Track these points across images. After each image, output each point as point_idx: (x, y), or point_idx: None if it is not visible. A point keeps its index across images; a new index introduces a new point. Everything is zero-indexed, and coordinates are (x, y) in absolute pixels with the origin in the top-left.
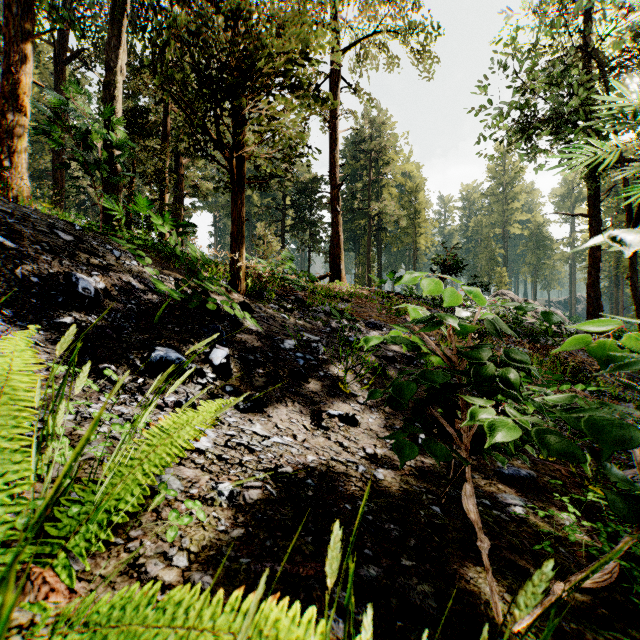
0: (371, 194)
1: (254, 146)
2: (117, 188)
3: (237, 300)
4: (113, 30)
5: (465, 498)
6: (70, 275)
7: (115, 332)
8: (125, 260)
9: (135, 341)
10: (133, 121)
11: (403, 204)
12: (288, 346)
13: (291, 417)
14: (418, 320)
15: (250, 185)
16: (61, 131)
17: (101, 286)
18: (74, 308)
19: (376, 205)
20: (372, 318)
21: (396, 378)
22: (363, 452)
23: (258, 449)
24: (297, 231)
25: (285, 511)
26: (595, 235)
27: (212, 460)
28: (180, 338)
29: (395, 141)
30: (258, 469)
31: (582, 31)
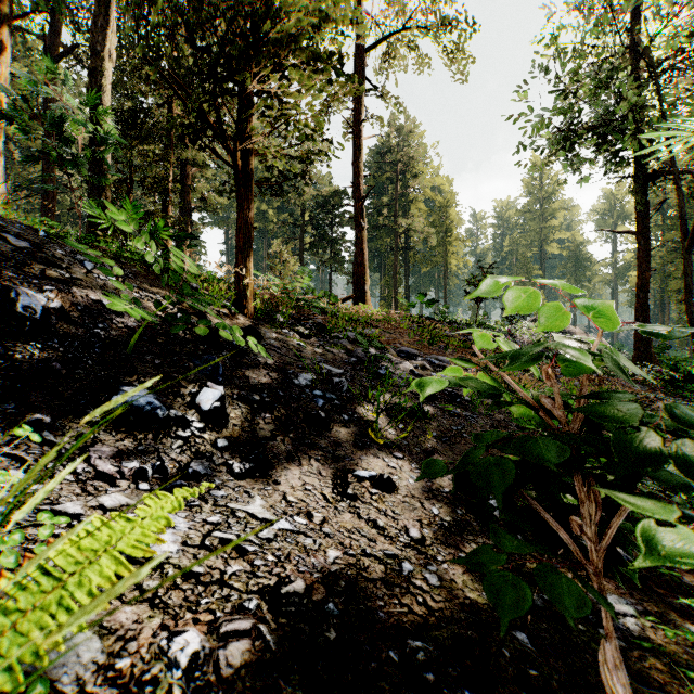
0: (398, 210)
1: (263, 135)
2: (105, 193)
3: (242, 324)
4: (100, 8)
5: (606, 669)
6: (9, 289)
7: (66, 366)
8: (99, 274)
9: (94, 378)
10: (131, 122)
11: (433, 221)
12: (304, 382)
13: (306, 482)
14: (512, 354)
15: (260, 189)
16: (28, 118)
17: (55, 305)
18: (9, 334)
19: (403, 221)
20: (403, 346)
21: (472, 447)
22: (406, 536)
23: (253, 548)
24: (317, 249)
25: (289, 687)
26: (644, 254)
27: (173, 580)
28: (161, 373)
29: (424, 152)
30: (249, 590)
31: (630, 30)
